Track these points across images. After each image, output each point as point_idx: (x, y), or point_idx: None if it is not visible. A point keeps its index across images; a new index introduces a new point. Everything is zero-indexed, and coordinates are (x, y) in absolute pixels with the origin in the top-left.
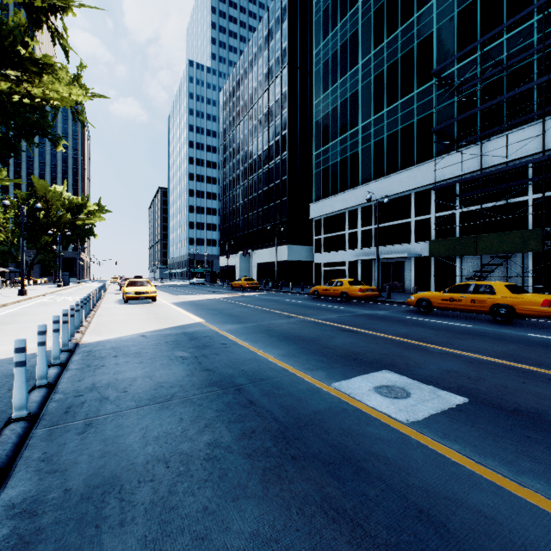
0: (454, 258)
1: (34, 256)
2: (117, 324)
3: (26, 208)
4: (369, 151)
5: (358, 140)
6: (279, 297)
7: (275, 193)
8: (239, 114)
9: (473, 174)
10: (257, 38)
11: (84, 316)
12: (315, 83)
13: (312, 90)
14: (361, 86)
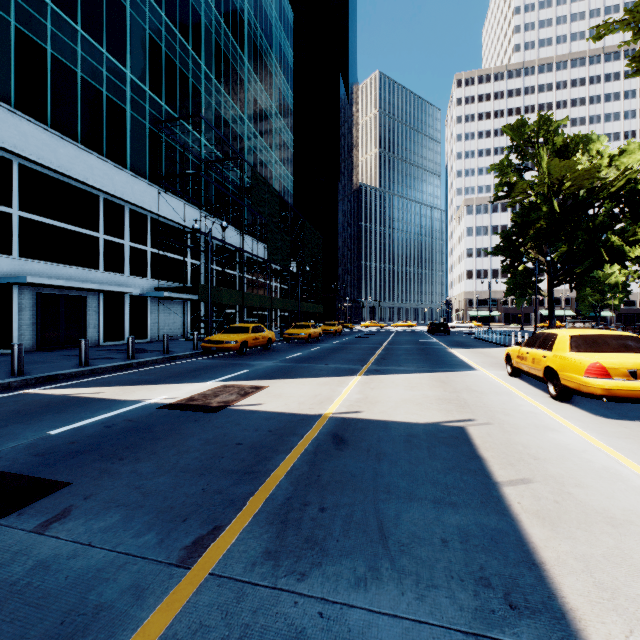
0: (146, 300)
1: None
2: None
3: None
4: (5, 32)
5: None
6: (254, 362)
7: None
8: None
9: (161, 219)
10: None
11: None
12: None
13: None
14: None
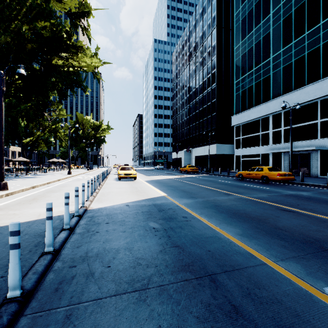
0: None
1: (77, 154)
2: (112, 194)
3: (73, 129)
4: (279, 74)
5: (269, 68)
6: (213, 178)
7: (207, 111)
8: (184, 64)
9: None
10: (195, 15)
11: (94, 189)
12: (235, 35)
13: (233, 41)
14: (272, 29)
